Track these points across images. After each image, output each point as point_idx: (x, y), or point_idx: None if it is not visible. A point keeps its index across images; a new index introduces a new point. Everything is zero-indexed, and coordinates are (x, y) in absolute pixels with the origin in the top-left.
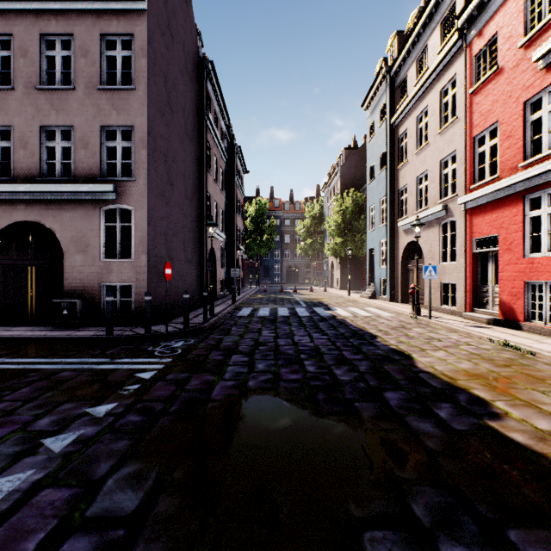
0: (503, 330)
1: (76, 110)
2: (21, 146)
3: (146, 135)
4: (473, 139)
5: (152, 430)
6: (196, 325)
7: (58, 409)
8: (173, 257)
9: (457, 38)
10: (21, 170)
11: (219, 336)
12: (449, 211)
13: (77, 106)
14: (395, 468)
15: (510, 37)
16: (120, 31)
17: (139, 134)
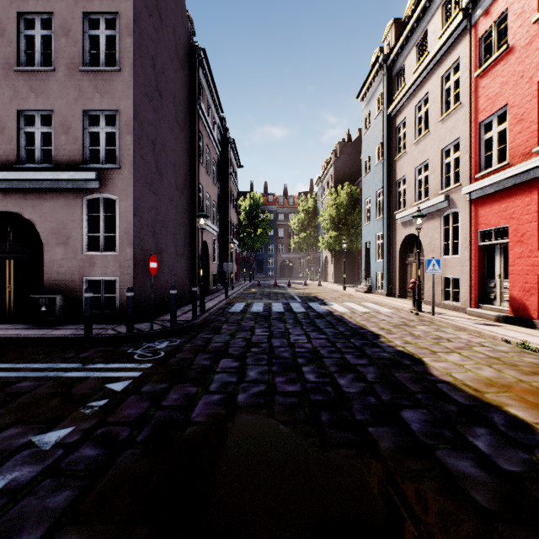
0: (515, 328)
1: (56, 93)
2: None
3: (132, 120)
4: (478, 124)
5: (108, 471)
6: (185, 322)
7: None
8: (162, 250)
9: (461, 19)
10: None
11: (208, 335)
12: (452, 202)
13: (57, 88)
14: None
15: (521, 13)
16: (103, 8)
17: (124, 119)
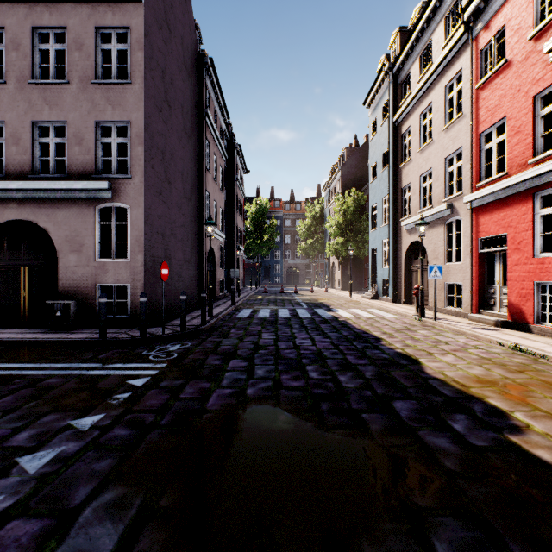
0: (512, 332)
1: (70, 105)
2: (13, 143)
3: (143, 131)
4: (479, 135)
5: (140, 446)
6: (194, 327)
7: (39, 421)
8: (171, 257)
9: (463, 31)
10: (14, 167)
11: (217, 339)
12: (454, 210)
13: (71, 101)
14: (411, 494)
15: (518, 29)
16: (115, 23)
17: (135, 130)
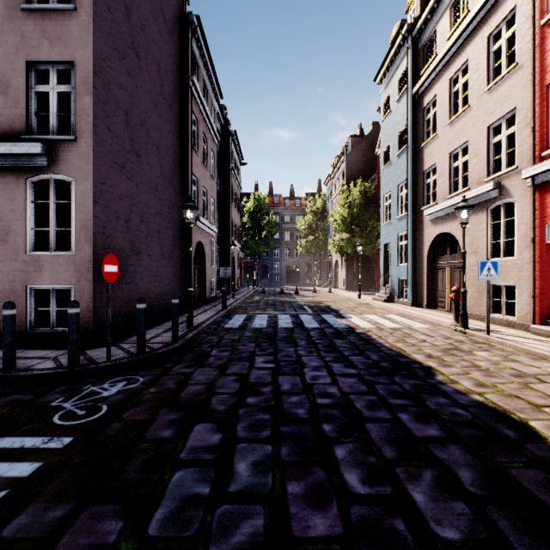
0: None
1: None
2: None
3: (91, 75)
4: (546, 87)
5: None
6: (161, 346)
7: None
8: (140, 251)
9: None
10: None
11: (187, 368)
12: (504, 190)
13: None
14: None
15: None
16: None
17: (81, 74)
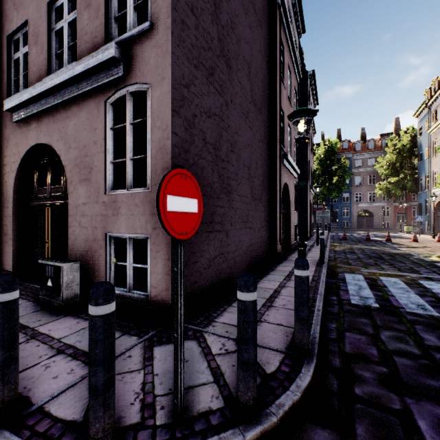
0: None
1: None
2: (33, 43)
3: None
4: None
5: None
6: (276, 365)
7: None
8: (230, 190)
9: None
10: (34, 75)
11: None
12: None
13: None
14: None
15: None
16: None
17: None
